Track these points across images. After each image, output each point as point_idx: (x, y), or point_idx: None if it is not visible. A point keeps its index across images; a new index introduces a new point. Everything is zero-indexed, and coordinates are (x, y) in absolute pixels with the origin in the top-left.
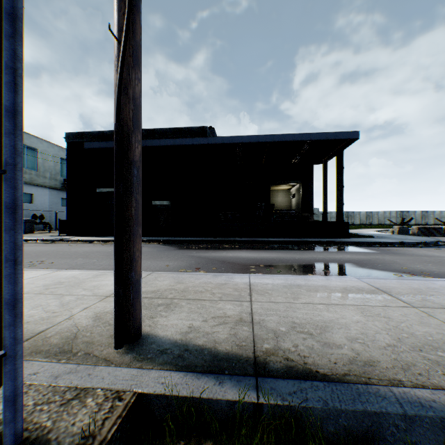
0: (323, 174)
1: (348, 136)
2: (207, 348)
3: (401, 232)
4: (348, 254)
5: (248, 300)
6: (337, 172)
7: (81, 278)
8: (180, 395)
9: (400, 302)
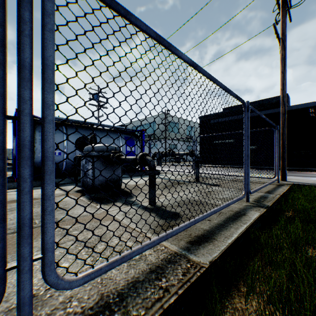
0: None
1: None
2: (304, 183)
3: None
4: None
5: None
6: None
7: None
8: (301, 184)
9: None
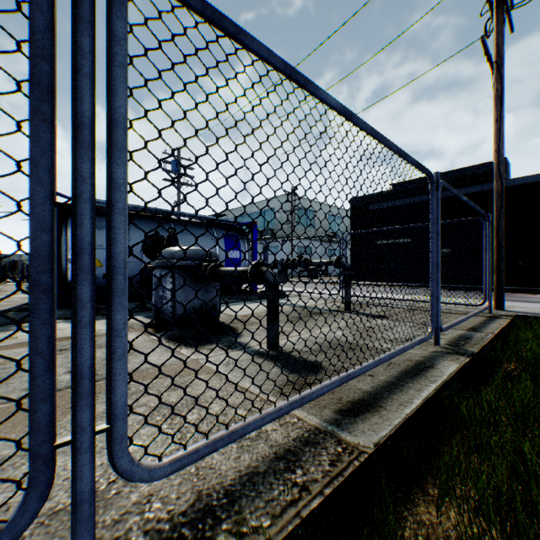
0: None
1: None
2: (537, 313)
3: None
4: None
5: None
6: None
7: None
8: (531, 315)
9: None
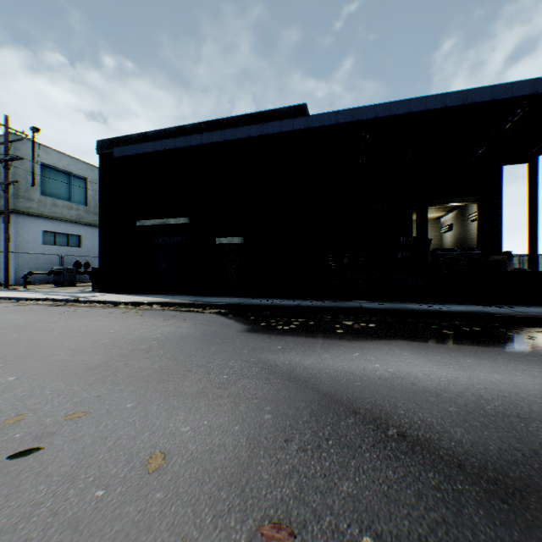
0: (528, 180)
1: None
2: None
3: None
4: None
5: None
6: None
7: None
8: None
9: None
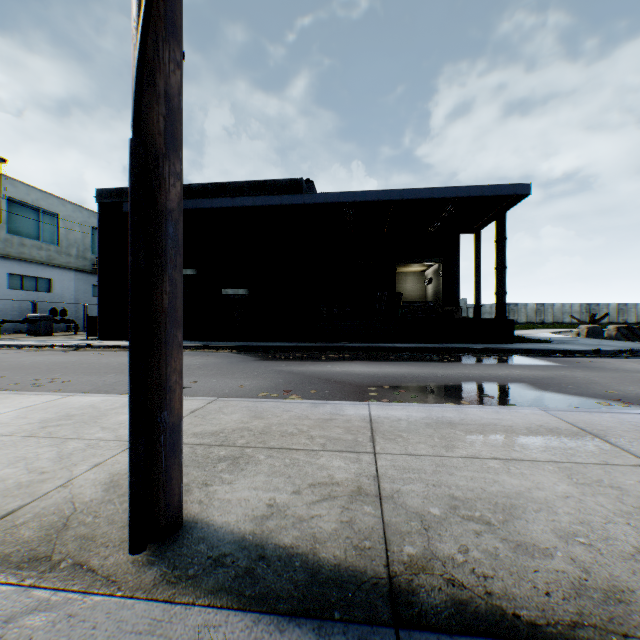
0: (475, 248)
1: (513, 191)
2: (300, 554)
3: (591, 335)
4: (517, 369)
5: (370, 451)
6: (496, 245)
7: (103, 408)
8: None
9: (630, 457)
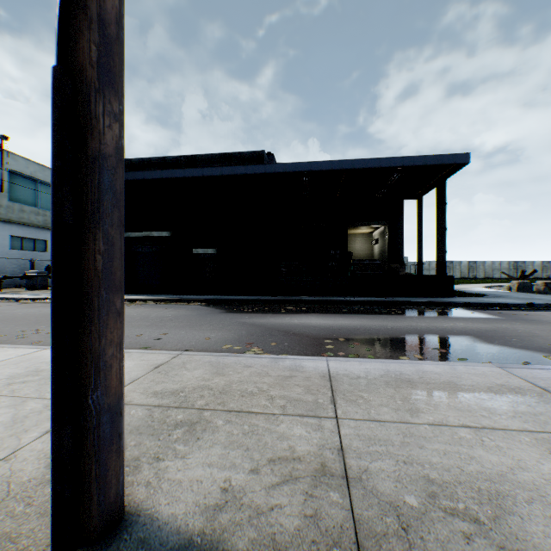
0: (417, 212)
1: (453, 160)
2: None
3: (521, 289)
4: (461, 322)
5: (331, 415)
6: (437, 210)
7: None
8: None
9: None
